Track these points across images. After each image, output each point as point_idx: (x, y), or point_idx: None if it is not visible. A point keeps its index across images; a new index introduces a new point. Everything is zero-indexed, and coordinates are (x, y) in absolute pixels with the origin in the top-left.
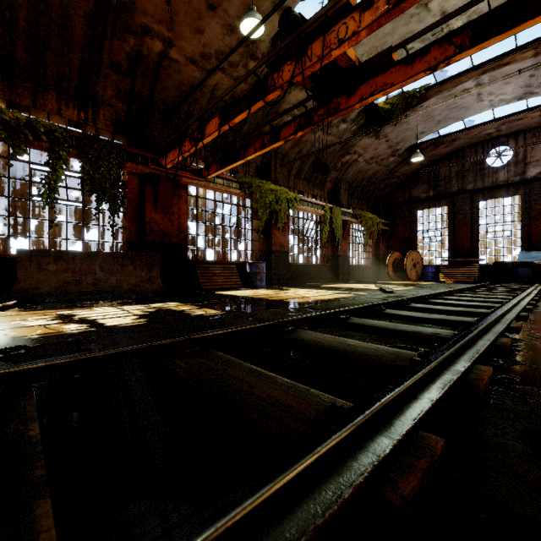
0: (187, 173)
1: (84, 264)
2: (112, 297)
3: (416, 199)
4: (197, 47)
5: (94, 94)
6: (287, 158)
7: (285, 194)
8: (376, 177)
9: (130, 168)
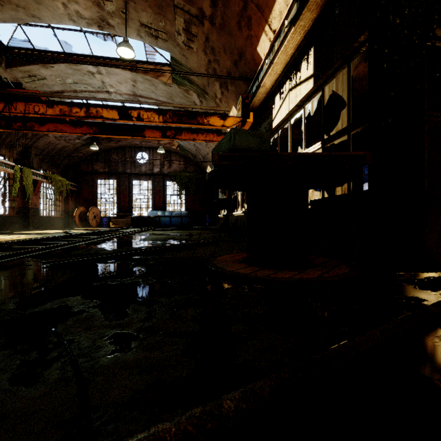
0: None
1: None
2: None
3: (97, 172)
4: None
5: None
6: None
7: None
8: (65, 150)
9: None
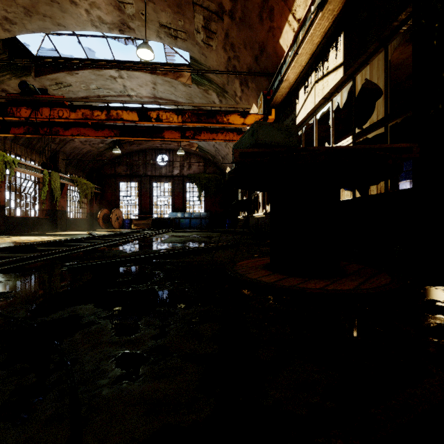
0: None
1: None
2: None
3: (119, 175)
4: None
5: None
6: None
7: (2, 157)
8: (90, 154)
9: None
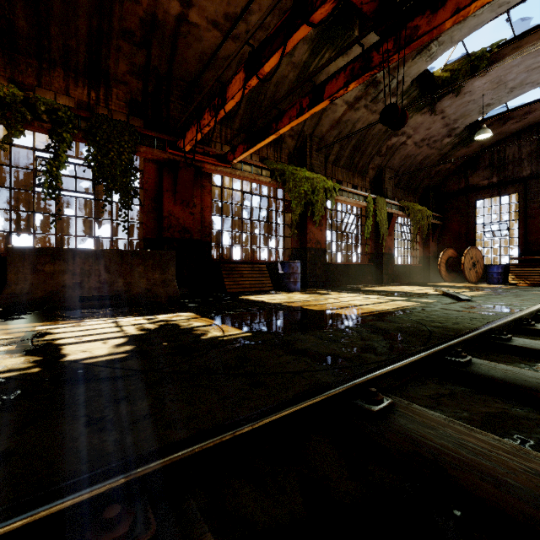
0: (210, 159)
1: (86, 264)
2: (118, 304)
3: (475, 188)
4: (220, 6)
5: (105, 70)
6: (324, 142)
7: (322, 183)
8: (426, 163)
9: (145, 153)
